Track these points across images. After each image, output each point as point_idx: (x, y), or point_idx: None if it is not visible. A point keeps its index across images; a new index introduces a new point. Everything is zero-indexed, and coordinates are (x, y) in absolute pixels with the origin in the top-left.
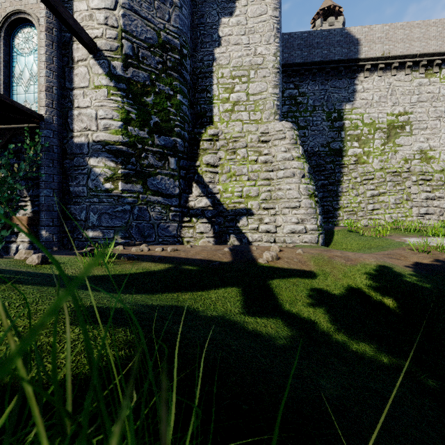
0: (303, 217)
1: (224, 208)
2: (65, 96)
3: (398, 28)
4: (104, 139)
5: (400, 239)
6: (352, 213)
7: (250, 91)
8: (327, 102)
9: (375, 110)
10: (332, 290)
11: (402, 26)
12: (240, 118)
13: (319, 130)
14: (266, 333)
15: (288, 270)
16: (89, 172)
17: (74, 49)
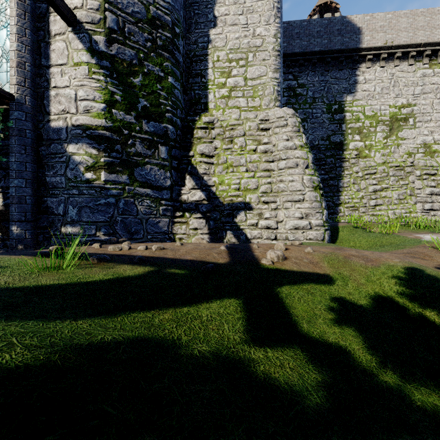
0: (307, 212)
1: (220, 202)
2: (41, 75)
3: (401, 16)
4: (85, 123)
5: (414, 236)
6: (354, 208)
7: (248, 75)
8: (328, 94)
9: (377, 102)
10: (356, 299)
11: (405, 14)
12: (237, 105)
13: (319, 123)
14: (286, 382)
15: (298, 274)
16: (67, 160)
17: (50, 21)
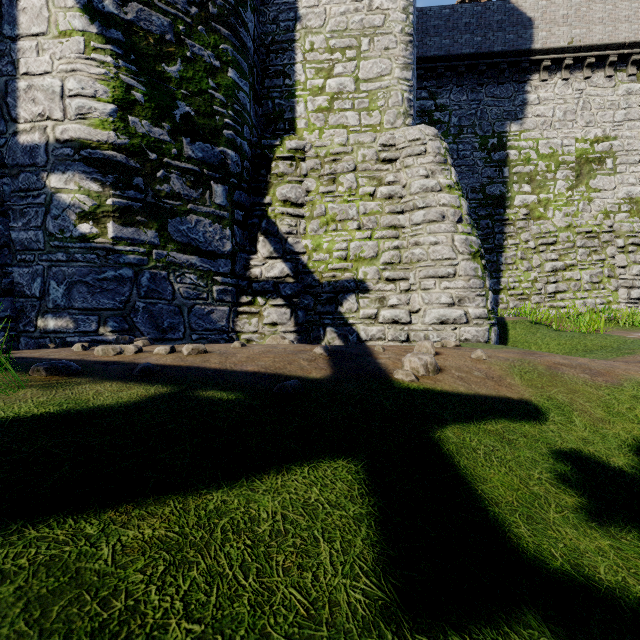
0: (462, 295)
1: (314, 280)
2: (2, 53)
3: (594, 0)
4: (78, 136)
5: (636, 335)
6: (523, 297)
7: (361, 74)
8: (481, 120)
9: (557, 133)
10: (604, 455)
11: None
12: (343, 122)
13: (468, 165)
14: None
15: (471, 400)
16: (48, 201)
17: None
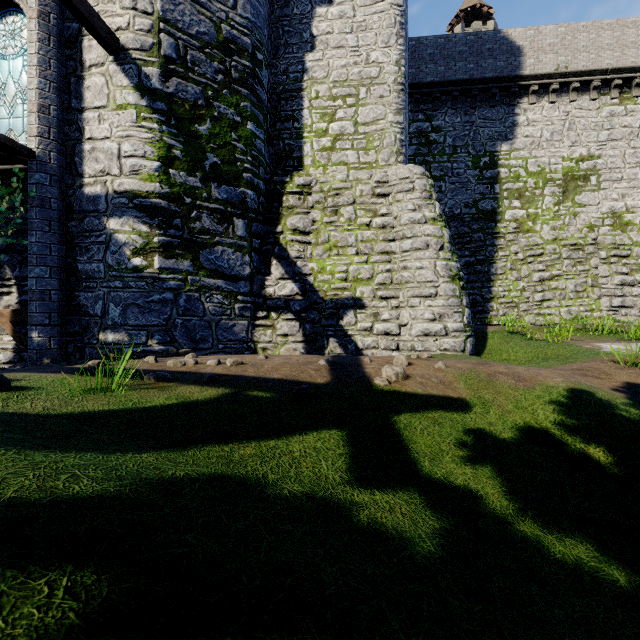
0: (442, 312)
1: (319, 298)
2: (71, 122)
3: (579, 30)
4: (132, 188)
5: (591, 345)
6: (512, 305)
7: (360, 119)
8: (474, 141)
9: (544, 152)
10: (498, 432)
11: (585, 27)
12: (344, 160)
13: (462, 182)
14: (394, 528)
15: (423, 398)
16: (108, 240)
17: (84, 47)
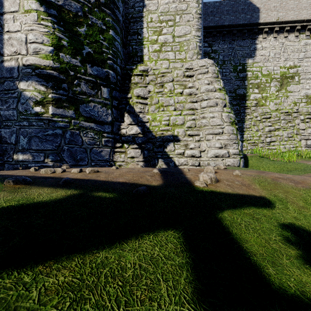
0: (226, 143)
1: (153, 135)
2: None
3: None
4: (34, 63)
5: None
6: (254, 144)
7: (176, 33)
8: (234, 57)
9: (271, 64)
10: (306, 226)
11: None
12: (167, 57)
13: (227, 79)
14: None
15: (235, 196)
16: (19, 95)
17: None
